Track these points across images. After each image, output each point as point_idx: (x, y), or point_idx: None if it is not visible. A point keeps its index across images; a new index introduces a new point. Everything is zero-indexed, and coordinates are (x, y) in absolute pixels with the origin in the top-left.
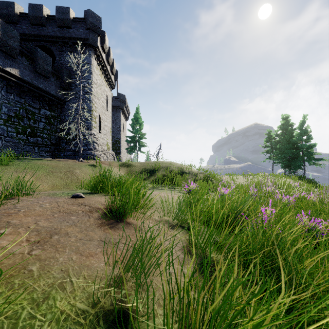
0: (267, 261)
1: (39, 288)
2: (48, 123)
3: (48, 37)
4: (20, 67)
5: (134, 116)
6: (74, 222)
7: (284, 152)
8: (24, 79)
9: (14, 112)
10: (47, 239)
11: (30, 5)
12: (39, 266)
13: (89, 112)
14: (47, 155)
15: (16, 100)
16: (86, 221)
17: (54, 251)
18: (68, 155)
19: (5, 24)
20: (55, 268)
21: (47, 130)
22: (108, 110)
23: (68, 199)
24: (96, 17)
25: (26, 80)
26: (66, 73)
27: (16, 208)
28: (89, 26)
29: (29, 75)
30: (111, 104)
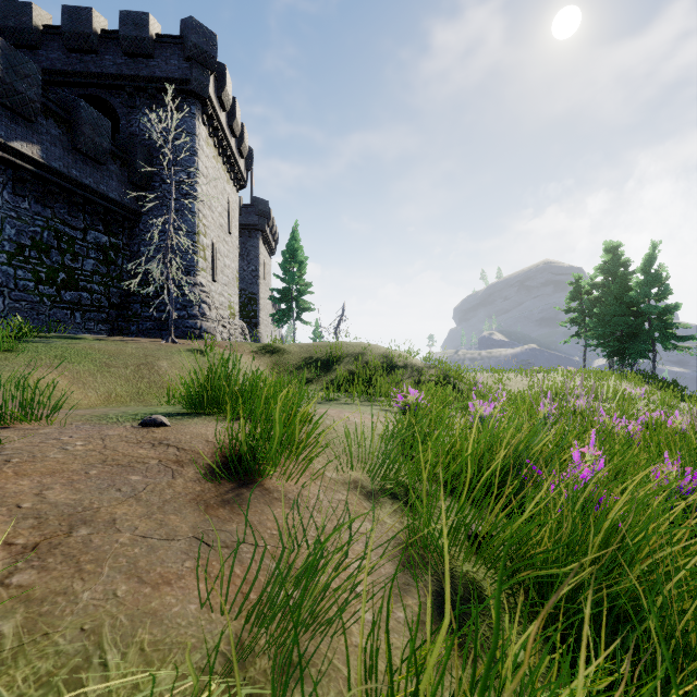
0: (601, 588)
1: (11, 691)
2: (103, 261)
3: (103, 77)
4: (44, 141)
5: (287, 247)
6: (136, 489)
7: (610, 322)
8: (53, 167)
9: (30, 238)
10: (58, 539)
11: (66, 10)
12: (22, 620)
13: (190, 238)
14: (100, 329)
15: (35, 211)
16: (164, 487)
17: (70, 573)
18: (145, 329)
19: (11, 48)
20: (66, 624)
21: (102, 275)
22: (231, 234)
23: (130, 429)
24: (206, 33)
25: (56, 170)
26: (142, 154)
27: (1, 454)
28: (190, 54)
29: (63, 159)
30: (239, 221)
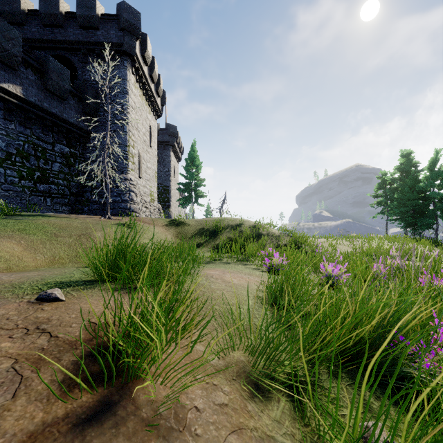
0: None
1: None
2: (65, 164)
3: (66, 43)
4: (24, 83)
5: (189, 156)
6: None
7: (405, 204)
8: (30, 101)
9: (15, 148)
10: None
11: None
12: None
13: (123, 149)
14: (64, 209)
15: (19, 131)
16: None
17: None
18: (93, 209)
19: (1, 19)
20: None
21: (65, 174)
22: (152, 147)
23: (22, 306)
24: (133, 12)
25: (32, 103)
26: (92, 93)
27: None
28: (123, 26)
29: (37, 95)
30: (158, 139)
